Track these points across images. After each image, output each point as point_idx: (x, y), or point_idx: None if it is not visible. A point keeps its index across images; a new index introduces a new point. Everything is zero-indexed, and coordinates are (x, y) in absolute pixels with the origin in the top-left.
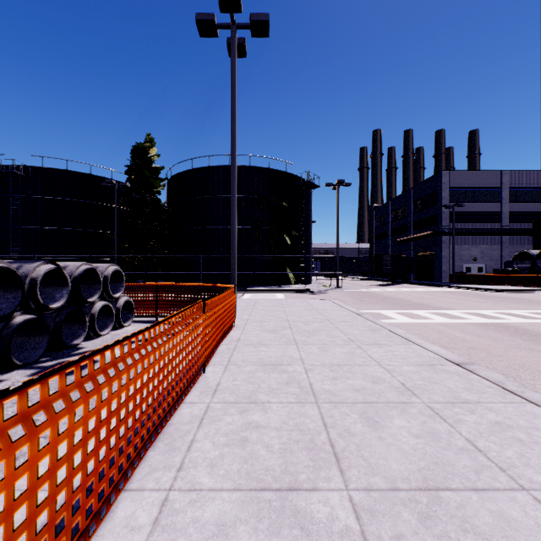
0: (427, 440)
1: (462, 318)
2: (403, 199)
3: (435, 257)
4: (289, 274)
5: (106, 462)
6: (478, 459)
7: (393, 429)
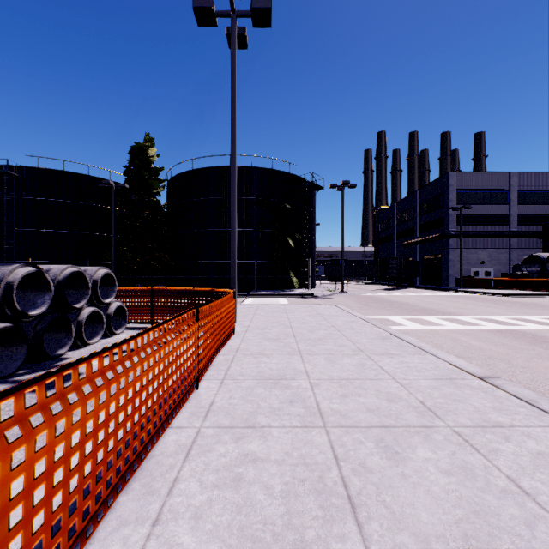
0: (460, 479)
1: (475, 324)
2: (409, 202)
3: (442, 260)
4: (292, 278)
5: (44, 532)
6: (527, 506)
7: (417, 463)
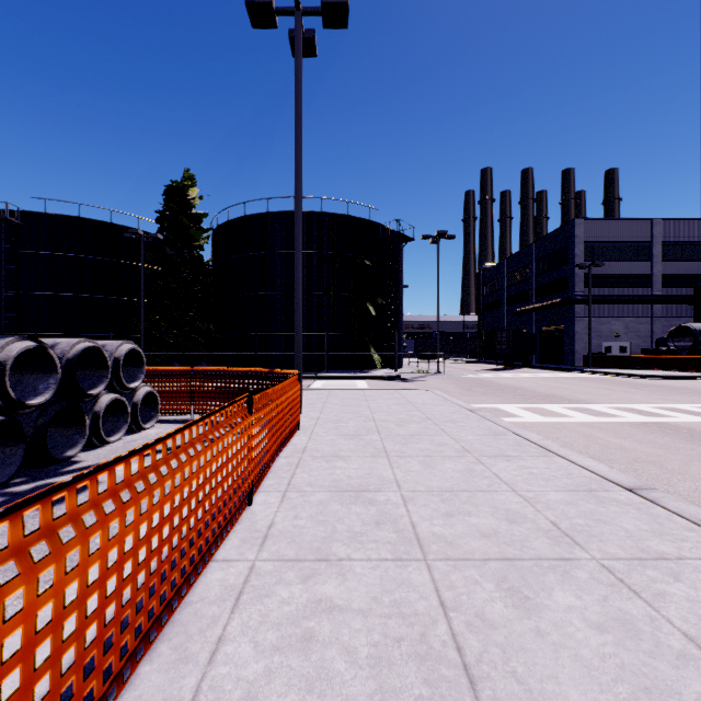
0: (618, 637)
1: (612, 415)
2: (523, 258)
3: (565, 333)
4: (374, 355)
5: None
6: None
7: (557, 614)
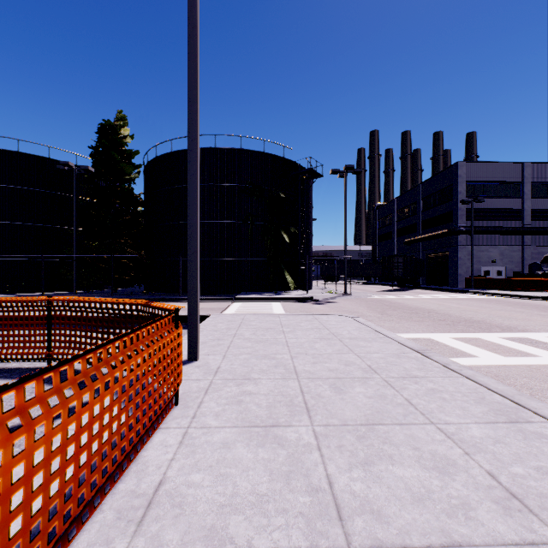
0: None
1: None
2: (411, 196)
3: (450, 259)
4: (287, 278)
5: None
6: None
7: None
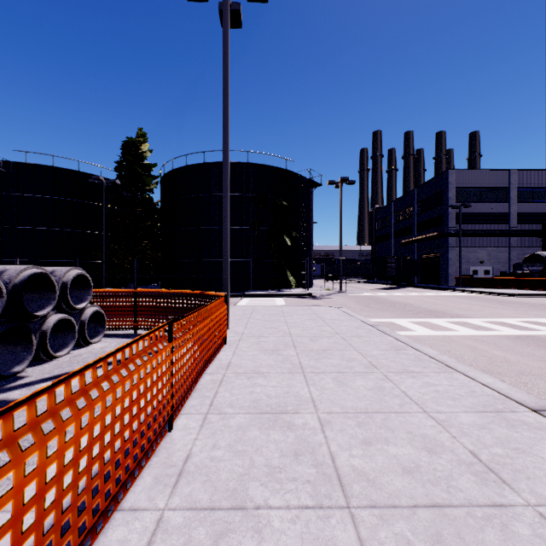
0: None
1: (489, 329)
2: (407, 200)
3: (441, 259)
4: (289, 277)
5: None
6: None
7: None
